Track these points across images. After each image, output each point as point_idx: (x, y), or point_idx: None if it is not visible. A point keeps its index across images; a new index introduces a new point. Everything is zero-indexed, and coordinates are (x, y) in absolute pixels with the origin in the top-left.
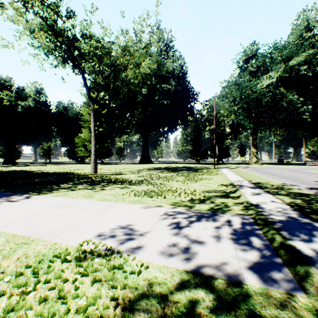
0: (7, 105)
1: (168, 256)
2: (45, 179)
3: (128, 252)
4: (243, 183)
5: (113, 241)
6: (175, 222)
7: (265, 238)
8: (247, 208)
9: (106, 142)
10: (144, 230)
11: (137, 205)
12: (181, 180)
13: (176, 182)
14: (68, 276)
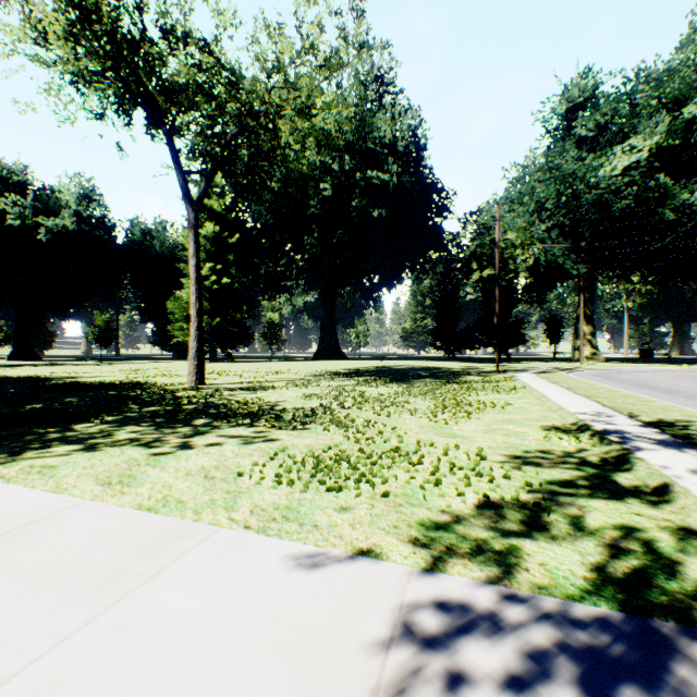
0: (15, 226)
1: None
2: (55, 403)
3: None
4: (619, 424)
5: None
6: None
7: None
8: None
9: (238, 310)
10: None
11: (275, 548)
12: (425, 410)
13: (412, 417)
14: None
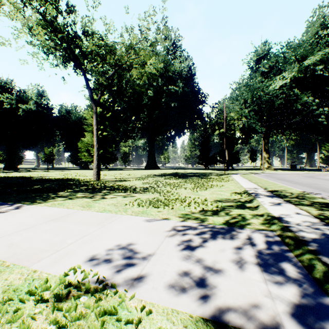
0: (7, 108)
1: (178, 293)
2: (43, 186)
3: (126, 285)
4: (258, 191)
5: (108, 268)
6: (185, 240)
7: (300, 265)
8: (269, 222)
9: (110, 147)
10: (147, 252)
11: (141, 218)
12: (190, 187)
13: (185, 190)
14: (40, 326)
